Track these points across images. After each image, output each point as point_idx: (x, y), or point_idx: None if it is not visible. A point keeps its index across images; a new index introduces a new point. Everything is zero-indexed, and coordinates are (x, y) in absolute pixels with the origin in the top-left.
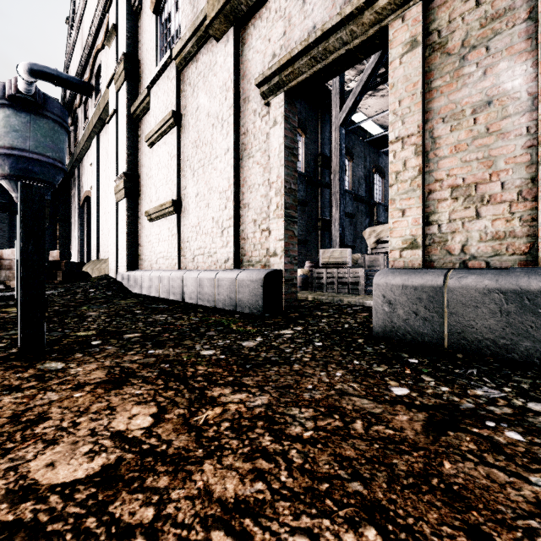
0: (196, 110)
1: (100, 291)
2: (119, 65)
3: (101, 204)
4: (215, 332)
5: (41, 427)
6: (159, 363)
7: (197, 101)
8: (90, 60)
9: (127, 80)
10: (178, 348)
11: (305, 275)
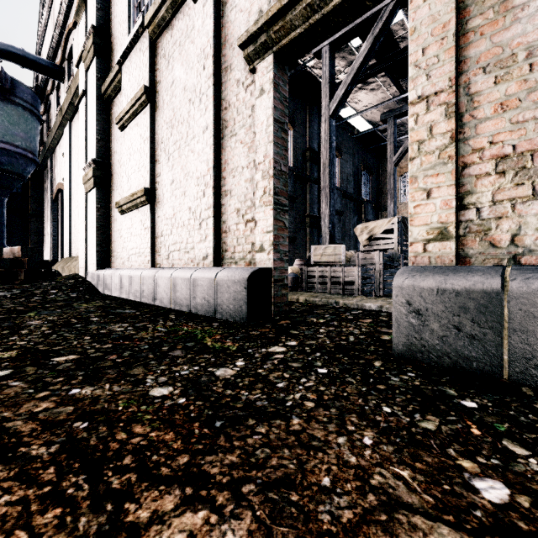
0: (171, 84)
1: (63, 292)
2: (88, 40)
3: (73, 197)
4: (181, 351)
5: None
6: (73, 420)
7: (172, 74)
8: (62, 41)
9: (96, 57)
10: (119, 383)
11: (295, 274)
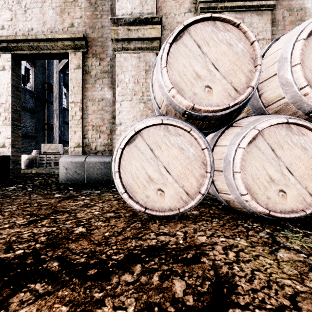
0: None
1: None
2: None
3: None
4: None
5: None
6: None
7: None
8: None
9: None
10: None
11: (31, 158)
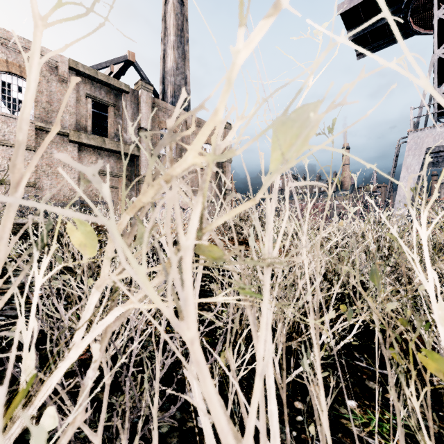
0: (51, 153)
1: None
2: None
3: None
4: None
5: None
6: None
7: (51, 150)
8: None
9: None
10: None
11: None
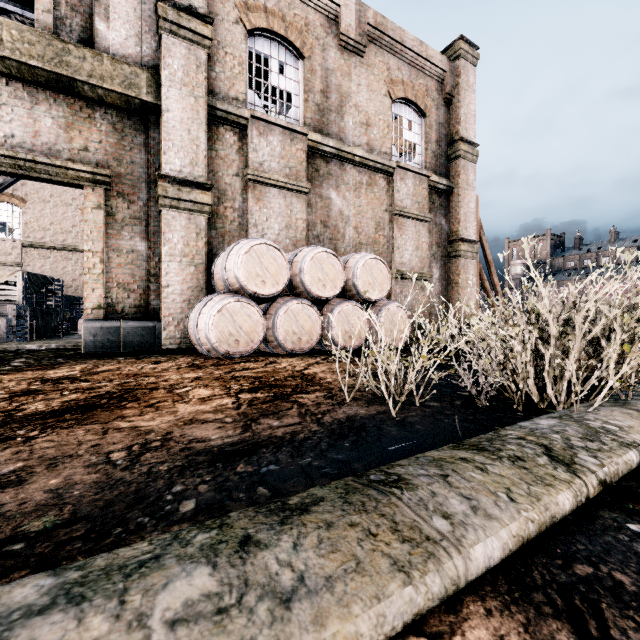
0: None
1: None
2: None
3: None
4: None
5: (30, 376)
6: None
7: None
8: None
9: None
10: None
11: None
